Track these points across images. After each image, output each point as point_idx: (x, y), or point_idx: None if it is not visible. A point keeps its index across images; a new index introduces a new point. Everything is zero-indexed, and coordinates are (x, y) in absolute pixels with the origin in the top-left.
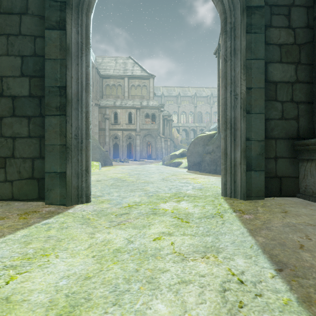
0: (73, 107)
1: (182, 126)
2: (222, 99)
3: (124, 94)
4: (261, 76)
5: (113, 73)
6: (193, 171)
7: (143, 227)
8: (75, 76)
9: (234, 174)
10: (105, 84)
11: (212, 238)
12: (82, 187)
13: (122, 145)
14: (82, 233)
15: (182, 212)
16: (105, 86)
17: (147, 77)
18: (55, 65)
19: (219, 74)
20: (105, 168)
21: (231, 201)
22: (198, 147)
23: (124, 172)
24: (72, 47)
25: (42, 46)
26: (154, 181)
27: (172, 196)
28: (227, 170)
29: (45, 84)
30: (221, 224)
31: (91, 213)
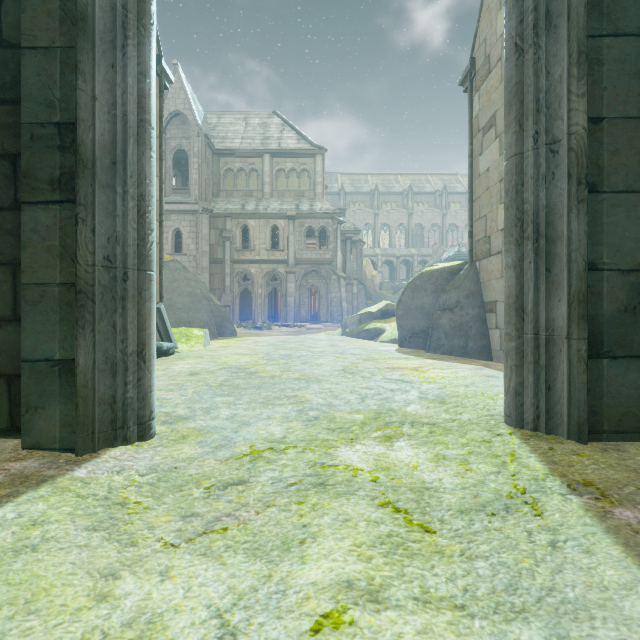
0: (100, 183)
1: (383, 254)
2: (509, 160)
3: (262, 188)
4: (630, 83)
5: (240, 145)
6: (412, 350)
7: (283, 552)
8: (105, 98)
9: (546, 365)
10: (224, 168)
11: (542, 633)
12: (126, 401)
13: (258, 294)
14: (77, 572)
15: (403, 481)
16: (225, 172)
17: (311, 153)
18: (48, 64)
19: (472, 129)
20: (219, 342)
21: (545, 446)
22: (422, 297)
23: (258, 351)
24: (95, 14)
25: (19, 18)
26: (323, 376)
27: (370, 420)
28: (524, 353)
29: (21, 118)
30: (550, 551)
31: (137, 481)
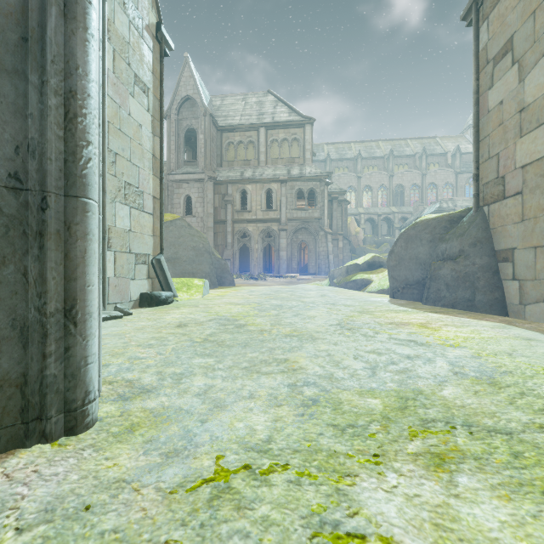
0: (2, 65)
1: (365, 212)
2: None
3: (258, 157)
4: None
5: (239, 121)
6: (406, 301)
7: None
8: None
9: None
10: (226, 142)
11: None
12: (44, 380)
13: (254, 249)
14: None
15: None
16: (227, 145)
17: (301, 123)
18: None
19: (479, 63)
20: (217, 291)
21: None
22: (416, 247)
23: (251, 300)
24: None
25: None
26: (317, 332)
27: (394, 413)
28: None
29: None
30: None
31: None
